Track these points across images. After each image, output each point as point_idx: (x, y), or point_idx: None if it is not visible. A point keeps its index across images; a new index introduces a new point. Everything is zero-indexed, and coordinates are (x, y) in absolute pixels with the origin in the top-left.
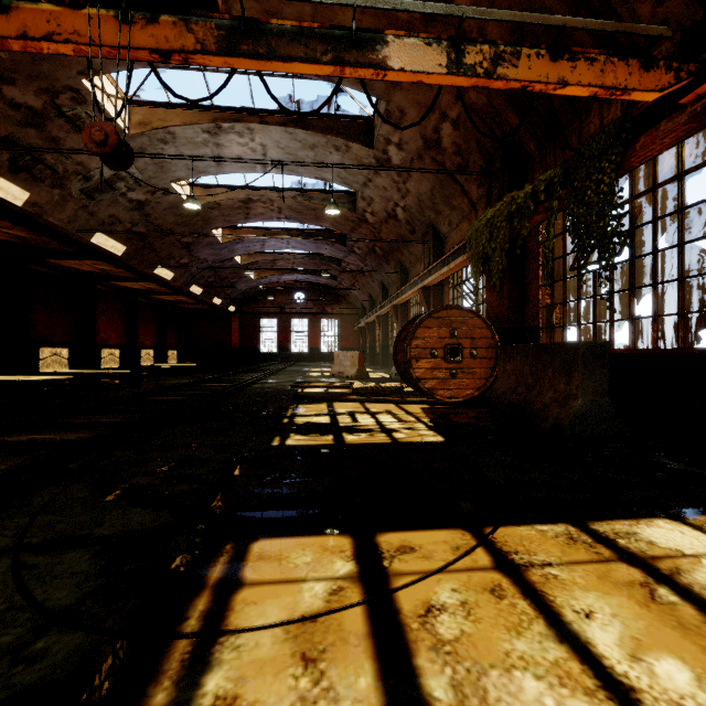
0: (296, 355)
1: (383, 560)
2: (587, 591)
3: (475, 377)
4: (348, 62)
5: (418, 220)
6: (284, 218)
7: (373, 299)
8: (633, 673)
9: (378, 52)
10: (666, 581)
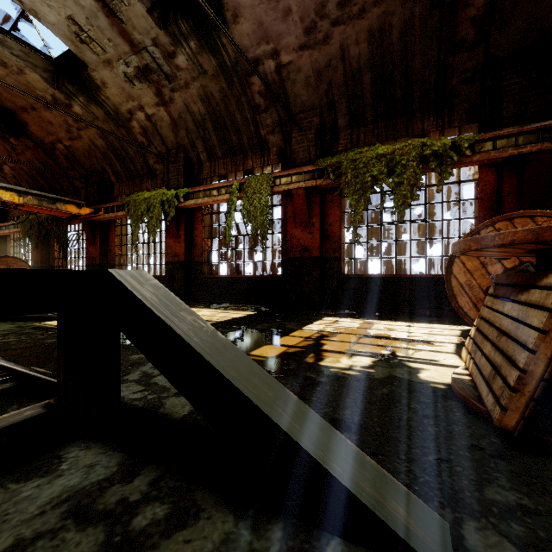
0: None
1: None
2: None
3: None
4: None
5: None
6: None
7: None
8: None
9: None
10: None
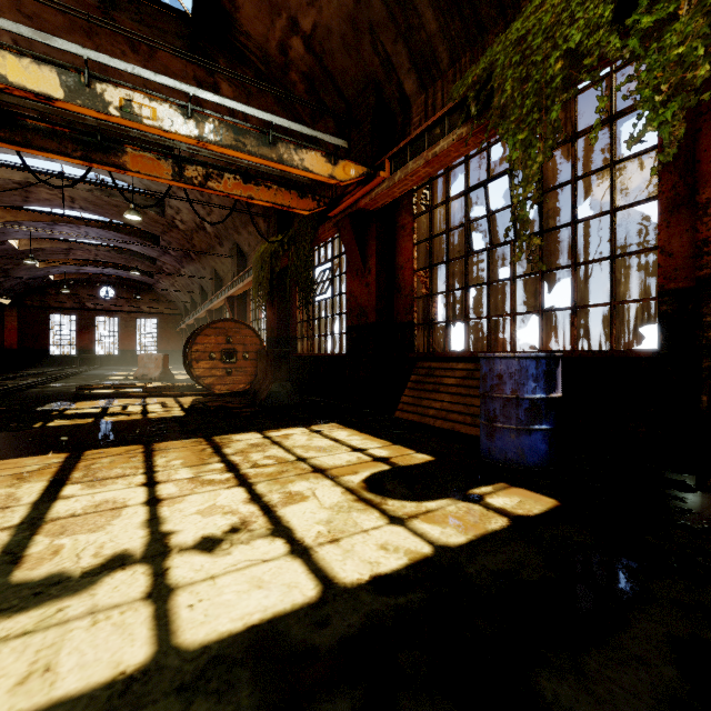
0: (102, 358)
1: (82, 457)
2: (176, 452)
3: (248, 375)
4: (95, 160)
5: (225, 236)
6: (79, 209)
7: (195, 301)
8: (162, 464)
9: (120, 157)
10: (215, 447)
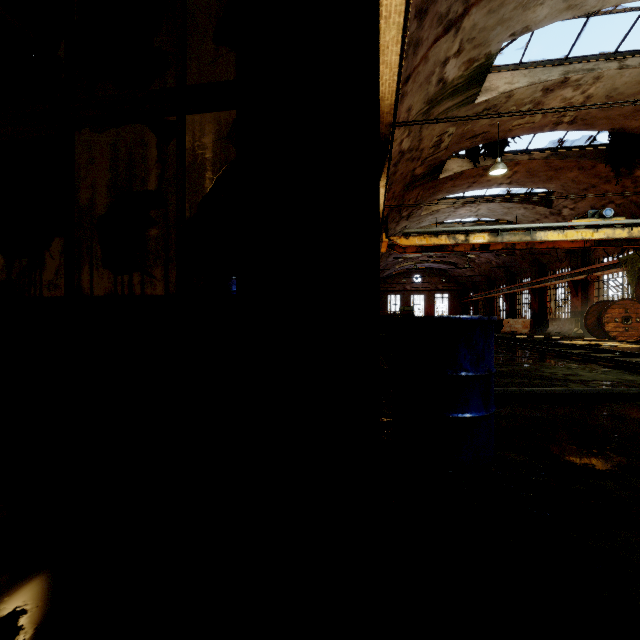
0: None
1: None
2: None
3: (638, 331)
4: (632, 245)
5: None
6: None
7: (491, 280)
8: None
9: None
10: None
